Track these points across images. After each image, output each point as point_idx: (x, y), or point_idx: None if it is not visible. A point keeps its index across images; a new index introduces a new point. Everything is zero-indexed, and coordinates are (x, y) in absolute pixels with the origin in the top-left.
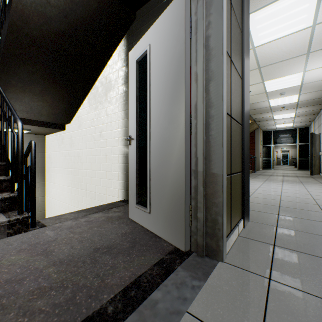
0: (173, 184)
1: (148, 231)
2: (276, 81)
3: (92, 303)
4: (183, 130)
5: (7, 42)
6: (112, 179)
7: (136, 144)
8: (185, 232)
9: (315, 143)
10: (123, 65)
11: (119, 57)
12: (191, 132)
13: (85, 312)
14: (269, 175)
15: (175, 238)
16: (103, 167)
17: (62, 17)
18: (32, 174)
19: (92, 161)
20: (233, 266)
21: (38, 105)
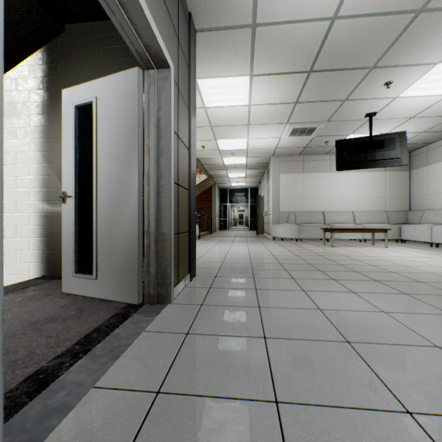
0: (126, 245)
1: (94, 298)
2: (227, 142)
3: (58, 349)
4: (137, 195)
5: None
6: (17, 249)
7: (75, 203)
8: (139, 286)
9: (260, 204)
10: (40, 87)
11: (32, 73)
12: (144, 197)
13: (54, 354)
14: (224, 237)
15: (129, 295)
16: None
17: None
18: None
19: None
20: (179, 304)
21: None
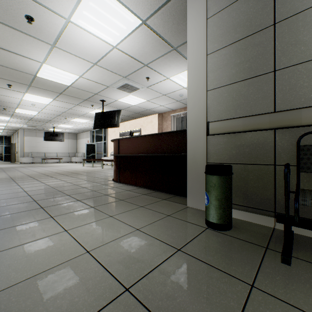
0: None
1: None
2: None
3: None
4: None
5: None
6: None
7: None
8: None
9: (14, 148)
10: None
11: None
12: None
13: None
14: None
15: None
16: None
17: None
18: None
19: None
20: None
21: None
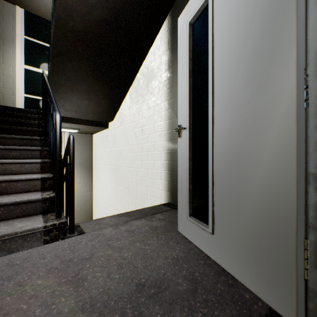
0: (264, 198)
1: (209, 259)
2: None
3: None
4: (293, 99)
5: (55, 39)
6: (154, 178)
7: (188, 135)
8: (297, 290)
9: None
10: (166, 48)
11: (162, 40)
12: (308, 102)
13: None
14: None
15: (270, 291)
16: (144, 165)
17: (103, 2)
18: (70, 173)
19: (134, 158)
20: None
21: (85, 104)
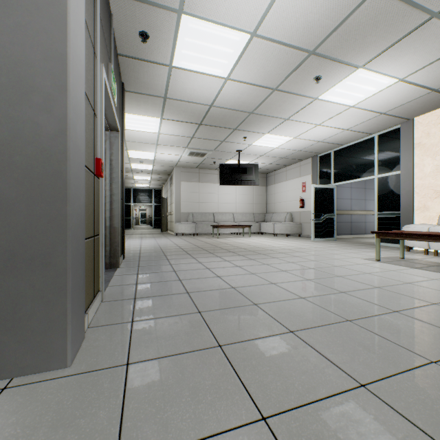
0: None
1: None
2: (138, 153)
3: None
4: None
5: None
6: None
7: None
8: None
9: (165, 206)
10: None
11: None
12: None
13: None
14: (131, 234)
15: None
16: None
17: None
18: None
19: None
20: (125, 267)
21: None
